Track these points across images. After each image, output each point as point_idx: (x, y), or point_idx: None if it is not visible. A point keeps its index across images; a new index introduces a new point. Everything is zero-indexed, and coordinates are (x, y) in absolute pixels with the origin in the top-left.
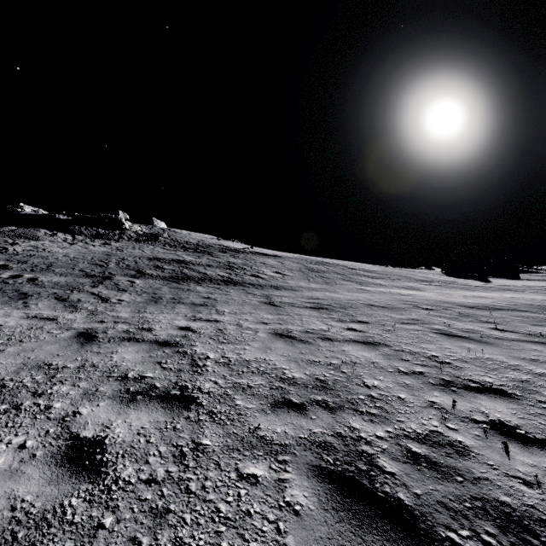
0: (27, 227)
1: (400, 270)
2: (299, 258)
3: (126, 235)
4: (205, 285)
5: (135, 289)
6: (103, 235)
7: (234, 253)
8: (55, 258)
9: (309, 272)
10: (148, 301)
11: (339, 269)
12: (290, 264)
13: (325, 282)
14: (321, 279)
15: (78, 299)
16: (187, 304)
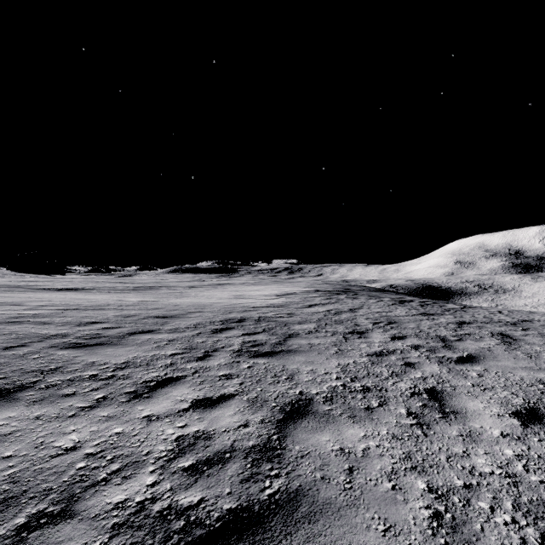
0: None
1: None
2: None
3: None
4: None
5: None
6: None
7: None
8: None
9: None
10: None
11: None
12: None
13: None
14: None
15: None
16: None
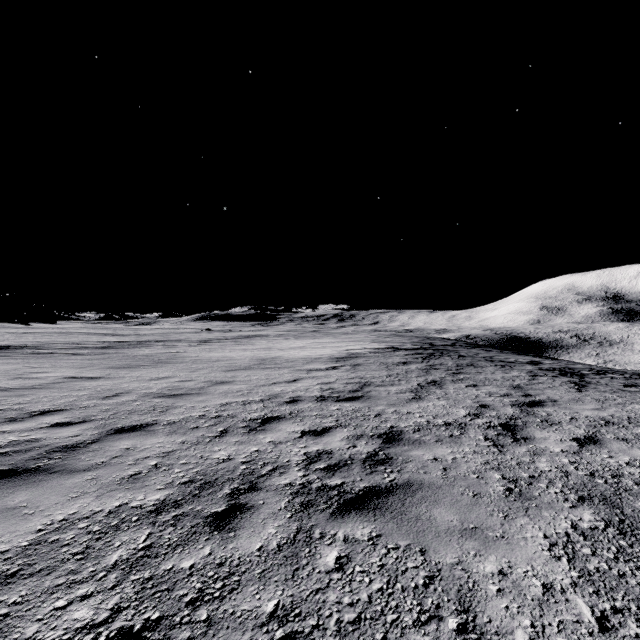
0: None
1: None
2: None
3: None
4: None
5: None
6: None
7: None
8: None
9: None
10: None
11: None
12: None
13: None
14: None
15: None
16: None
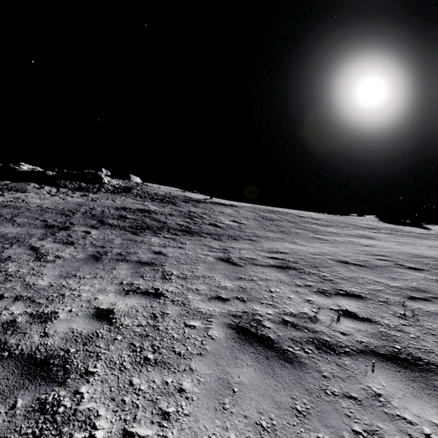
0: (20, 181)
1: (343, 218)
2: (252, 208)
3: (104, 188)
4: (161, 235)
5: (84, 241)
6: (84, 188)
7: (195, 203)
8: (26, 209)
9: (263, 220)
10: (89, 258)
11: (289, 217)
12: (245, 212)
13: (280, 231)
14: (275, 227)
15: (8, 255)
16: (131, 263)
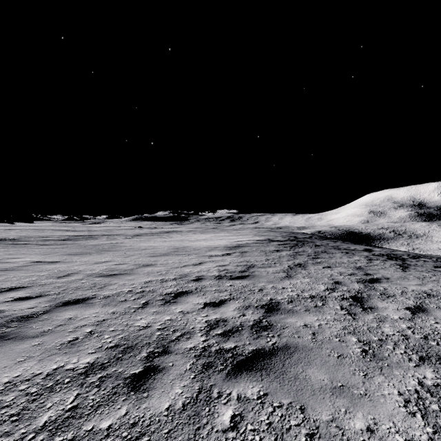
0: None
1: None
2: None
3: None
4: None
5: None
6: None
7: None
8: None
9: None
10: None
11: None
12: None
13: None
14: None
15: None
16: None
